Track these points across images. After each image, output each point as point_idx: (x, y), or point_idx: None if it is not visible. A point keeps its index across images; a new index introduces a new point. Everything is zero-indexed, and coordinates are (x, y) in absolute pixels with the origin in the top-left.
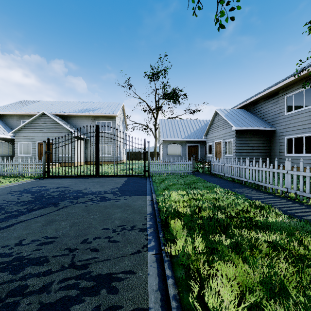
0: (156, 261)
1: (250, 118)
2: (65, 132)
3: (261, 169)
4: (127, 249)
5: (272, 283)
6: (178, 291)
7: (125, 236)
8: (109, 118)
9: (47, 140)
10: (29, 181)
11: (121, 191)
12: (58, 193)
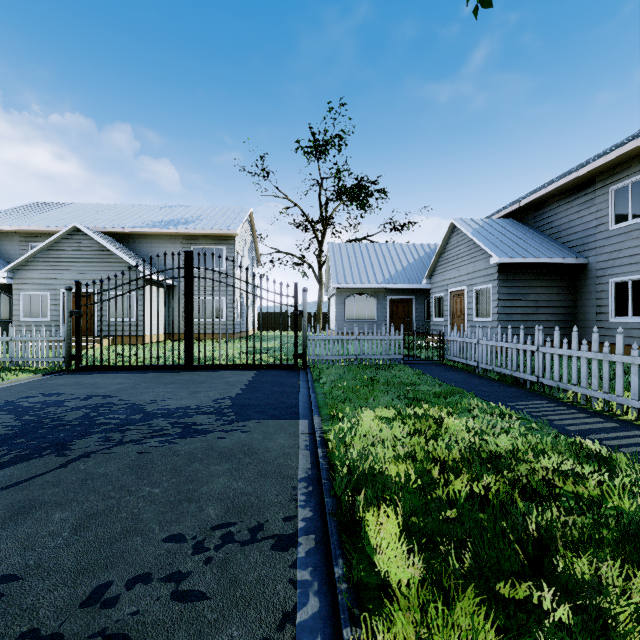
0: None
1: (528, 239)
2: (124, 269)
3: (577, 355)
4: (227, 633)
5: None
6: None
7: (227, 572)
8: (220, 240)
9: (76, 286)
10: (31, 380)
11: (238, 406)
12: (83, 412)
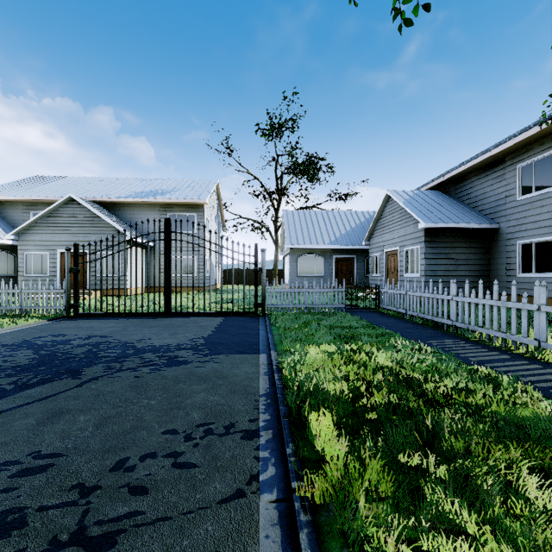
0: (279, 521)
1: (450, 207)
2: (111, 233)
3: (482, 303)
4: (212, 486)
5: None
6: None
7: (210, 452)
8: (192, 208)
9: (74, 247)
10: (39, 324)
11: (210, 344)
12: (87, 348)
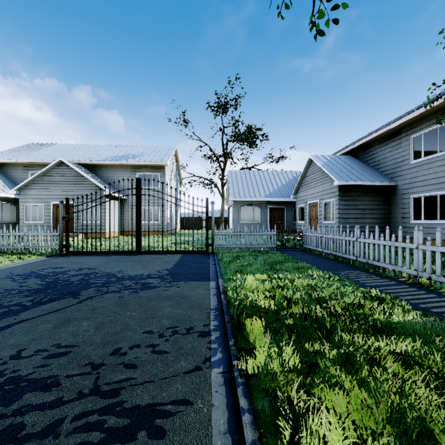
0: (224, 383)
1: (359, 169)
2: (93, 189)
3: (378, 243)
4: (179, 364)
5: (407, 421)
6: (259, 435)
7: (177, 344)
8: (156, 169)
9: (66, 200)
10: (40, 260)
11: (173, 274)
12: (80, 277)
